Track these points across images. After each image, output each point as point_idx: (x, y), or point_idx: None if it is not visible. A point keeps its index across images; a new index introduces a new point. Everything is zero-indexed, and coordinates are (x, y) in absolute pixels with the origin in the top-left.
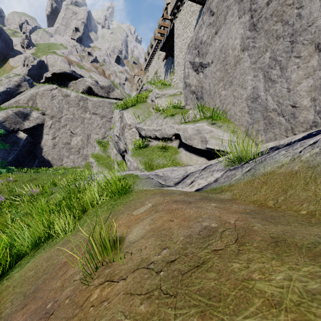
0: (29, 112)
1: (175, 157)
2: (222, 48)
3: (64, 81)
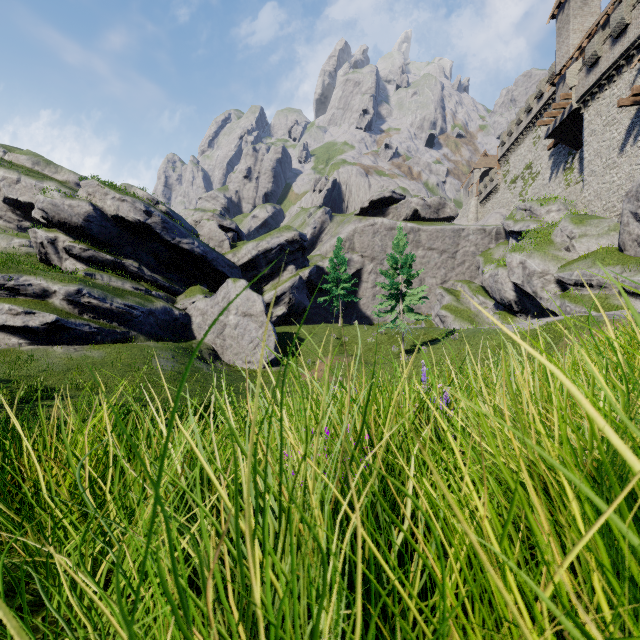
0: (350, 256)
1: (619, 303)
2: None
3: (381, 208)
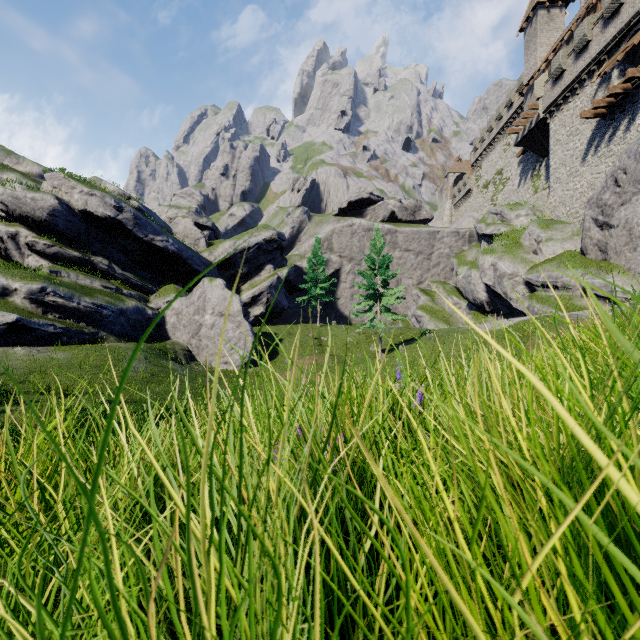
0: (329, 256)
1: (582, 304)
2: (628, 220)
3: (359, 209)
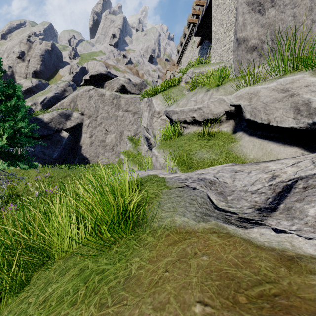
0: (71, 112)
1: (231, 148)
2: None
3: (101, 82)
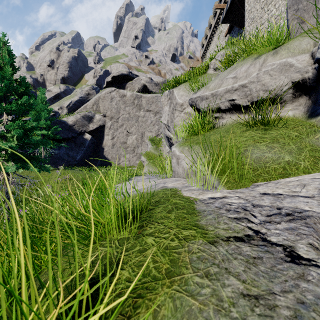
0: (93, 115)
1: (318, 141)
2: None
3: (122, 83)
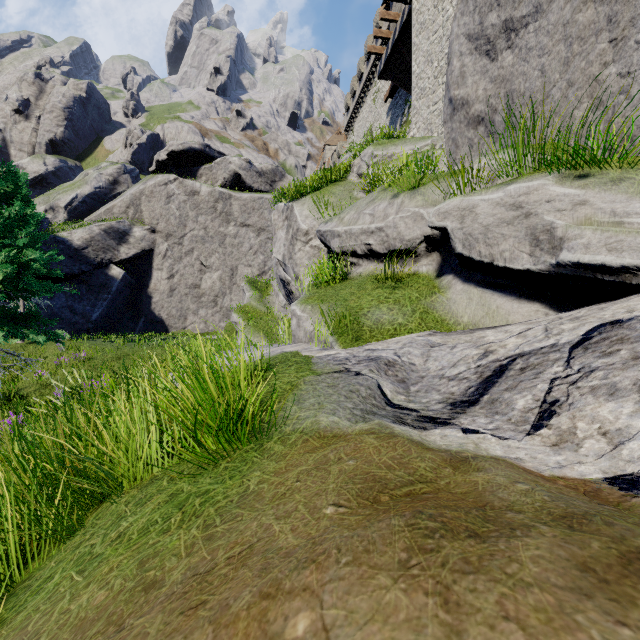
0: (129, 228)
1: (431, 304)
2: None
3: (191, 166)
